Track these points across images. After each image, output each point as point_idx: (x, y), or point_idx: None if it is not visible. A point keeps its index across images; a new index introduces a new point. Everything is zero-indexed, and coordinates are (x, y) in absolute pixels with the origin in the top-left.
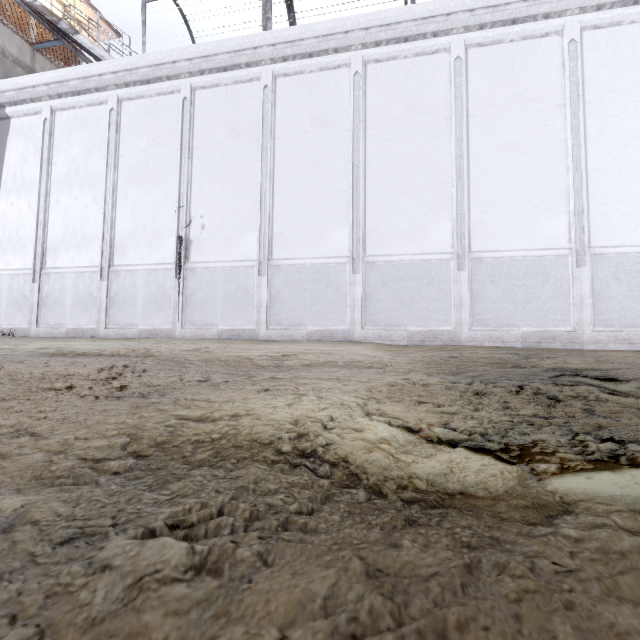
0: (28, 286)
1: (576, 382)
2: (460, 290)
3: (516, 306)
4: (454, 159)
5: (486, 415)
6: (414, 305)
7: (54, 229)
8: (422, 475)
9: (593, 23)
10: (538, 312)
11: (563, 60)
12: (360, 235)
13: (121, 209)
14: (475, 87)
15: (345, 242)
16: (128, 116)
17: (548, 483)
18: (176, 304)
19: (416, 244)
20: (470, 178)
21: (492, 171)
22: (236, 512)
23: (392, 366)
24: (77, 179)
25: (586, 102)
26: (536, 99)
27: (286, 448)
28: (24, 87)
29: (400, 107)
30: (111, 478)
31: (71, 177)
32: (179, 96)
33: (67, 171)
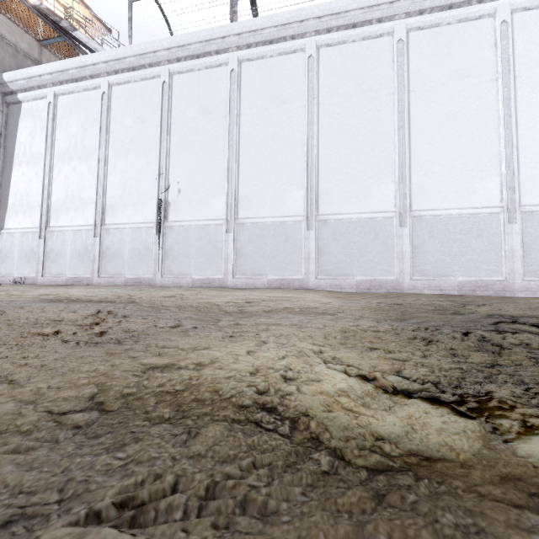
0: (35, 242)
1: (516, 329)
2: (402, 244)
3: (453, 258)
4: (397, 129)
5: (435, 362)
6: (361, 257)
7: (56, 194)
8: (384, 434)
9: (523, 5)
10: (473, 263)
11: (495, 39)
12: (314, 197)
13: (111, 177)
14: (415, 65)
15: (301, 203)
16: (117, 98)
17: (516, 446)
18: (157, 257)
19: (363, 204)
20: (411, 146)
21: (431, 139)
22: (191, 485)
23: (344, 313)
24: (75, 152)
25: (516, 76)
26: (470, 75)
27: (247, 403)
28: (32, 76)
29: (349, 85)
30: (71, 435)
31: (70, 150)
32: (159, 80)
33: (67, 146)
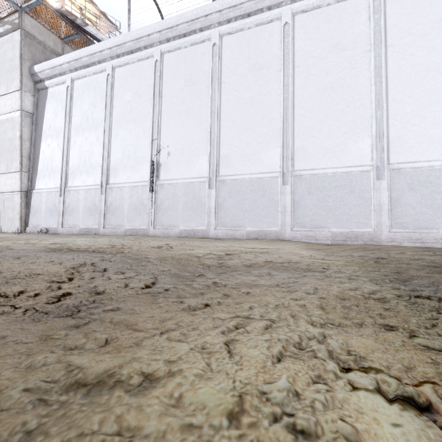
0: (57, 199)
1: None
2: (380, 197)
3: (435, 210)
4: (373, 84)
5: None
6: (337, 210)
7: (73, 160)
8: None
9: None
10: None
11: None
12: (289, 154)
13: (114, 144)
14: (393, 20)
15: (277, 160)
16: (119, 78)
17: None
18: (150, 211)
19: (338, 159)
20: (388, 100)
21: (410, 92)
22: None
23: (330, 269)
24: (87, 125)
25: None
26: None
27: None
28: (55, 66)
29: (323, 46)
30: None
31: (83, 124)
32: (152, 60)
33: (81, 120)
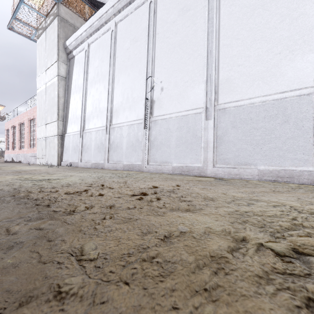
0: (78, 140)
1: None
2: None
3: None
4: None
5: None
6: None
7: (88, 108)
8: None
9: None
10: None
11: None
12: None
13: (116, 89)
14: None
15: (308, 70)
16: (120, 31)
17: None
18: (144, 147)
19: None
20: None
21: None
22: None
23: None
24: (97, 78)
25: None
26: None
27: None
28: (78, 37)
29: None
30: None
31: (95, 78)
32: (147, 3)
33: (93, 75)
